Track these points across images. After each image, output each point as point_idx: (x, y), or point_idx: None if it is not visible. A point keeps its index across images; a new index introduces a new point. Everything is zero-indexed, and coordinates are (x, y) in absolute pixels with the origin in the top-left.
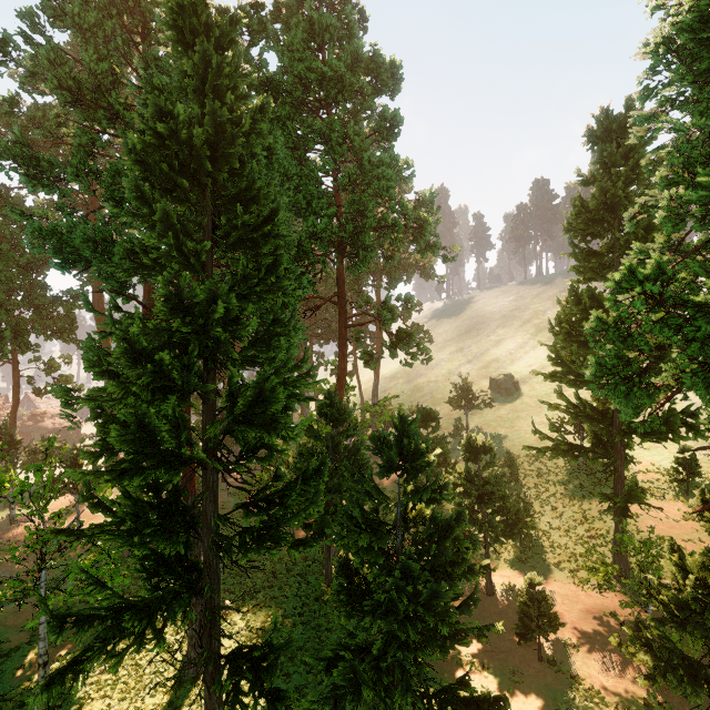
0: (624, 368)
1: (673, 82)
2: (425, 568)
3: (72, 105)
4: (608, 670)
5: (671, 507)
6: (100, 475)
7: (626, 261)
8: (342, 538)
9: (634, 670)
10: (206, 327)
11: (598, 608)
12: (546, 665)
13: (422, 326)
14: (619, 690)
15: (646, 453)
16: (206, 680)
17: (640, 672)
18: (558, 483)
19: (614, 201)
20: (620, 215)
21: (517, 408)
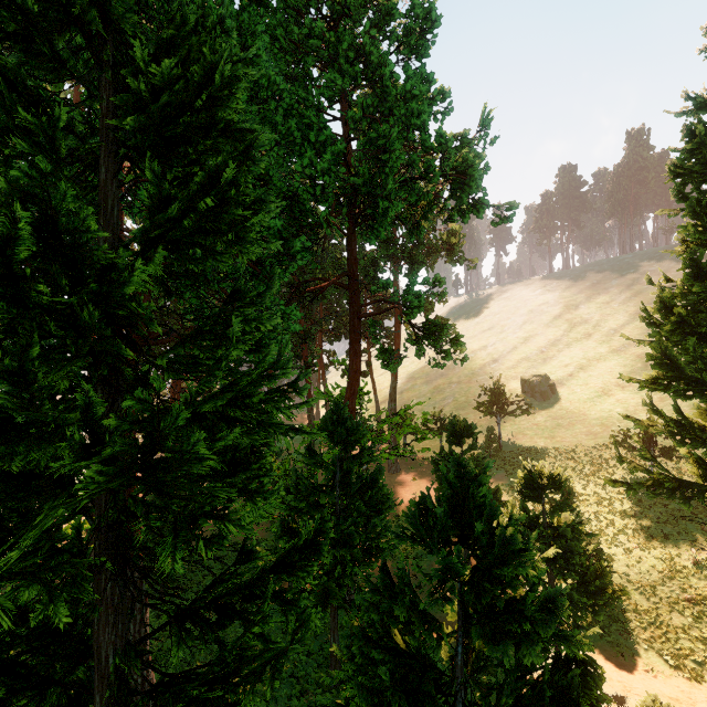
0: None
1: None
2: None
3: None
4: None
5: None
6: None
7: None
8: None
9: None
10: (21, 286)
11: None
12: None
13: (446, 320)
14: None
15: None
16: None
17: None
18: (625, 514)
19: None
20: None
21: (556, 415)
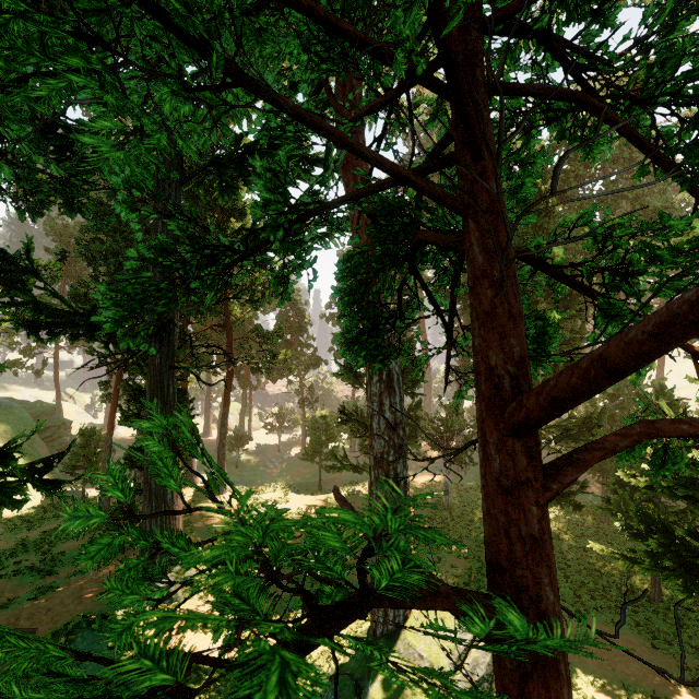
0: None
1: None
2: None
3: None
4: None
5: None
6: None
7: None
8: None
9: None
10: None
11: None
12: None
13: None
14: None
15: None
16: None
17: None
18: None
19: None
20: None
21: None
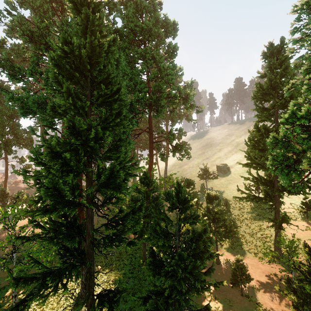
0: (286, 161)
1: (309, 25)
2: (189, 254)
3: (29, 43)
4: (273, 300)
5: (300, 224)
6: (35, 212)
7: (290, 108)
8: (150, 240)
9: (285, 300)
10: (87, 142)
11: (268, 271)
12: (244, 297)
13: (186, 142)
14: (279, 310)
15: (287, 199)
16: (88, 306)
17: (288, 302)
18: (248, 213)
19: (275, 85)
20: (278, 91)
21: (229, 179)
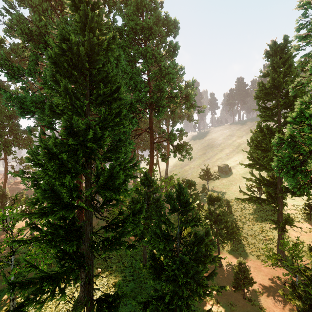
0: (292, 162)
1: None
2: (191, 258)
3: (28, 42)
4: (277, 304)
5: (303, 226)
6: (31, 215)
7: (298, 106)
8: (151, 243)
9: (289, 305)
10: (85, 142)
11: (271, 274)
12: (247, 301)
13: (187, 143)
14: None
15: (290, 200)
16: (86, 310)
17: (292, 306)
18: (250, 214)
19: (278, 84)
20: (281, 91)
21: (230, 180)
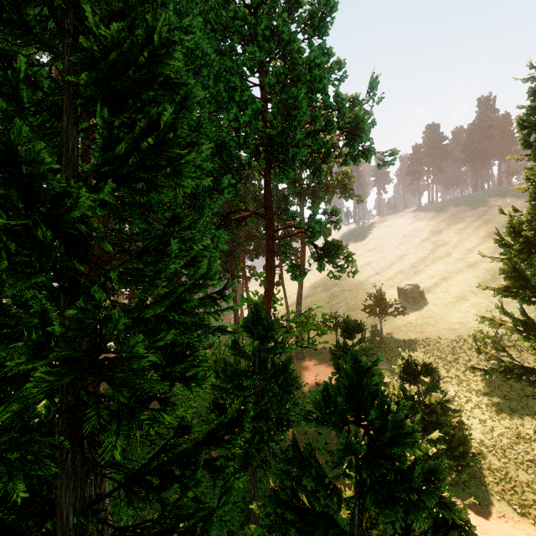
0: None
1: None
2: None
3: None
4: None
5: None
6: None
7: None
8: None
9: None
10: None
11: None
12: None
13: (340, 242)
14: None
15: None
16: None
17: None
18: (480, 392)
19: None
20: None
21: (424, 315)
